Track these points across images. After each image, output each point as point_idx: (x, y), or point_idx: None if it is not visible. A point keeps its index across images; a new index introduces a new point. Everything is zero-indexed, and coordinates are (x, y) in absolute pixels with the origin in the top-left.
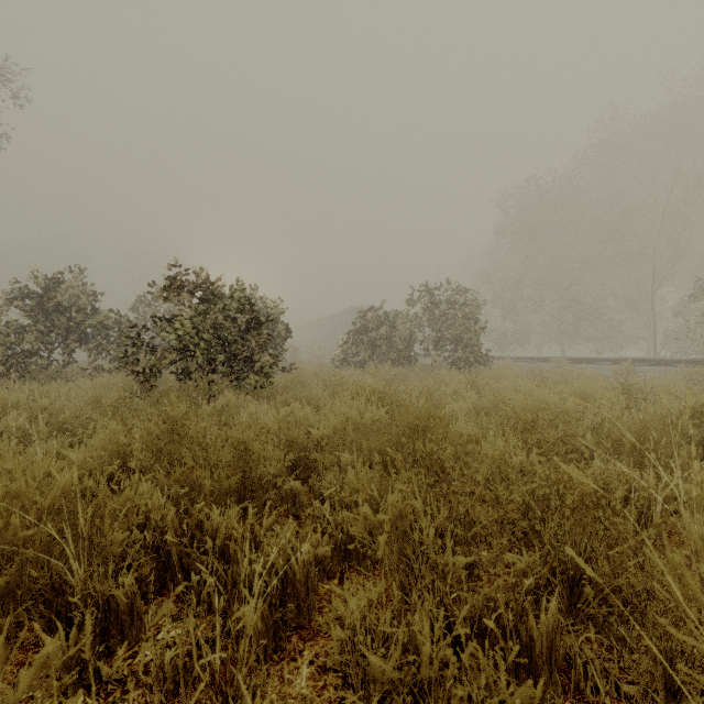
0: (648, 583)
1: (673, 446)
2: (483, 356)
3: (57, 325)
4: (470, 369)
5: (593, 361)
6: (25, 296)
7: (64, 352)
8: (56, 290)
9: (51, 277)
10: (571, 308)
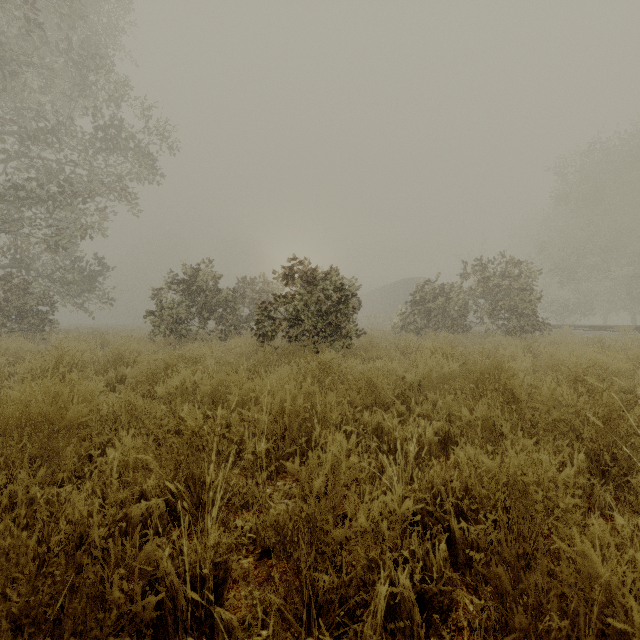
0: None
1: None
2: (539, 325)
3: (197, 301)
4: (525, 336)
5: None
6: (179, 282)
7: (199, 320)
8: (196, 277)
9: (193, 268)
10: None
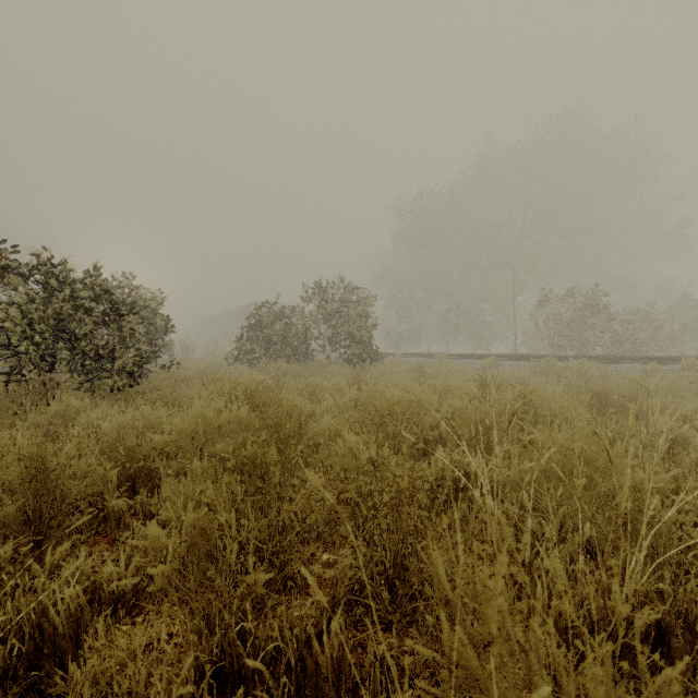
0: (438, 577)
1: (480, 434)
2: (375, 353)
3: None
4: (363, 364)
5: (468, 356)
6: None
7: None
8: None
9: None
10: (454, 310)
